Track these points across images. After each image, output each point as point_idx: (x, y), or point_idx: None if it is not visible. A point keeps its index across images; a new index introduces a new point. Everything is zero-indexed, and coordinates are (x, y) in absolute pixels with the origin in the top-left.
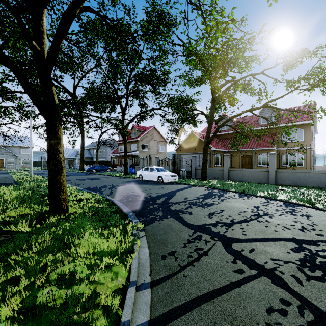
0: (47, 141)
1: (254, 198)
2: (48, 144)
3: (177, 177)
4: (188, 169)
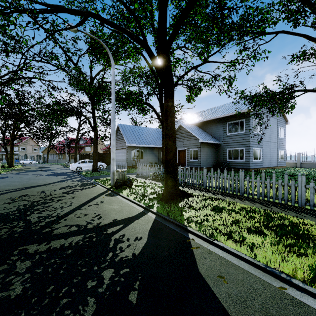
0: (6, 154)
1: (52, 164)
2: (6, 155)
3: (37, 162)
4: (44, 160)
